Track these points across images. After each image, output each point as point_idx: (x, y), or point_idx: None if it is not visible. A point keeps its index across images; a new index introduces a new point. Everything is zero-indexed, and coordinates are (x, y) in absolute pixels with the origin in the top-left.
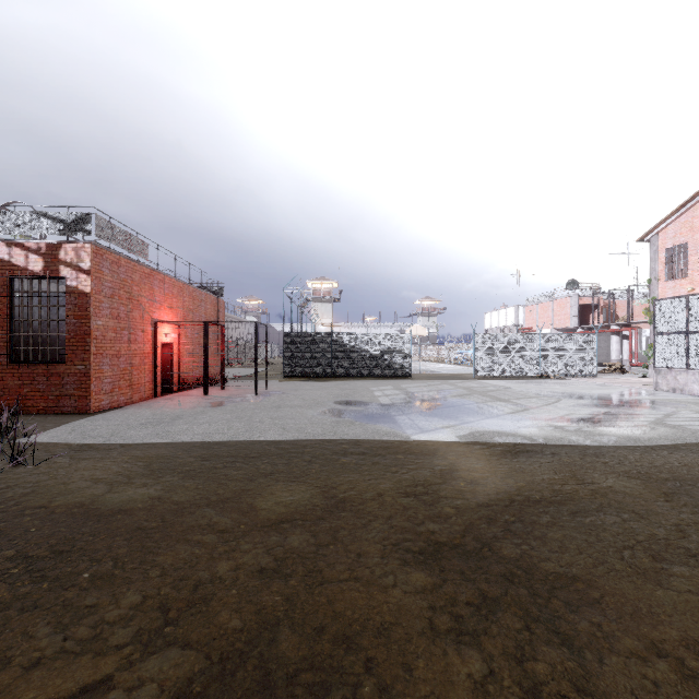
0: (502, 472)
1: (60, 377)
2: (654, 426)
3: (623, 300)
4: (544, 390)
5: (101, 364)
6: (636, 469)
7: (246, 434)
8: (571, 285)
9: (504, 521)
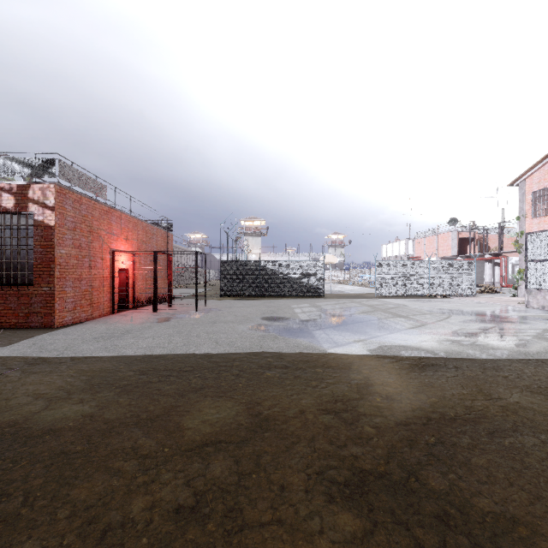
0: (414, 386)
1: (29, 297)
2: (538, 340)
3: (493, 235)
4: (435, 307)
5: (64, 286)
6: (535, 383)
7: (183, 347)
8: (452, 222)
9: (424, 443)
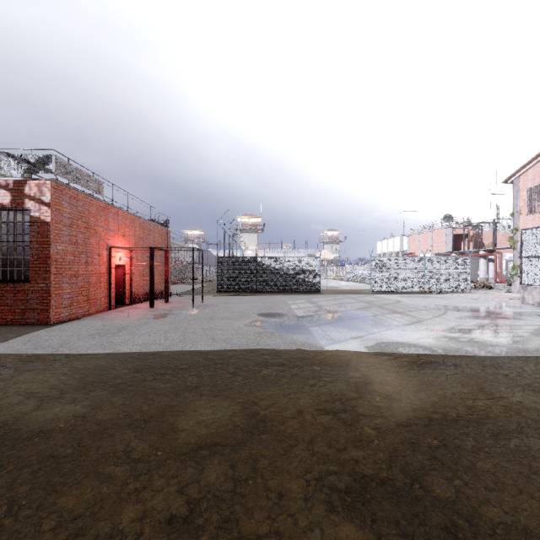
0: (413, 385)
1: (25, 293)
2: (536, 337)
3: (487, 231)
4: (430, 303)
5: (60, 282)
6: (537, 381)
7: (179, 344)
8: (447, 219)
9: (427, 446)
